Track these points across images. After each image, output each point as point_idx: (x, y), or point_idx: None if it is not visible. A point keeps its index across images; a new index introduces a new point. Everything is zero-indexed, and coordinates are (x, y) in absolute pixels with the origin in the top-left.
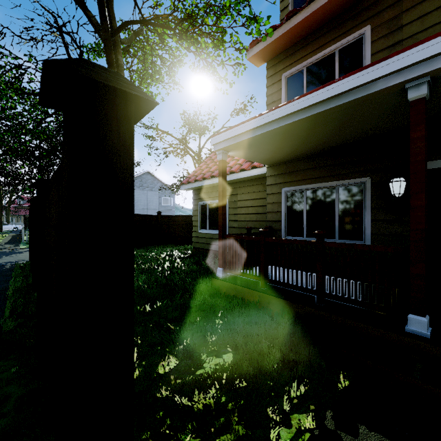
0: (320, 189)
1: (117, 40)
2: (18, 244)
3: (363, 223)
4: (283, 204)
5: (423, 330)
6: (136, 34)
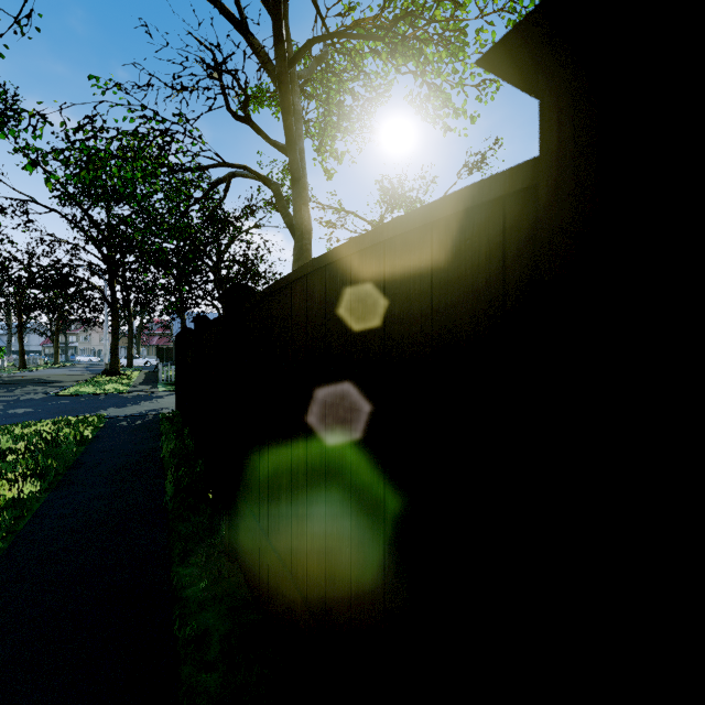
0: None
1: (293, 73)
2: (156, 386)
3: None
4: None
5: None
6: (319, 60)
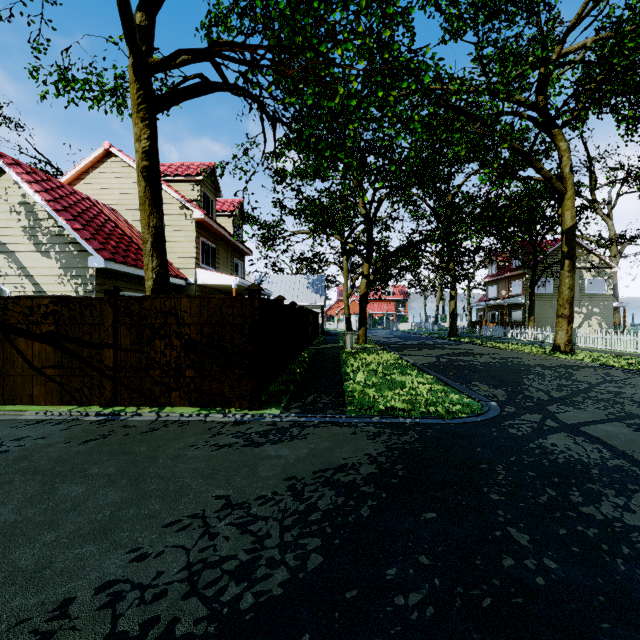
0: None
1: None
2: None
3: None
4: None
5: None
6: None
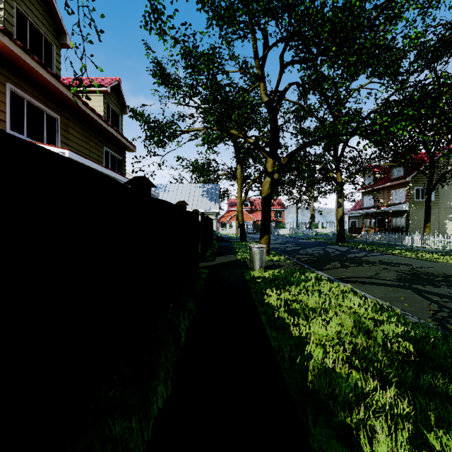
0: None
1: None
2: None
3: None
4: None
5: None
6: None
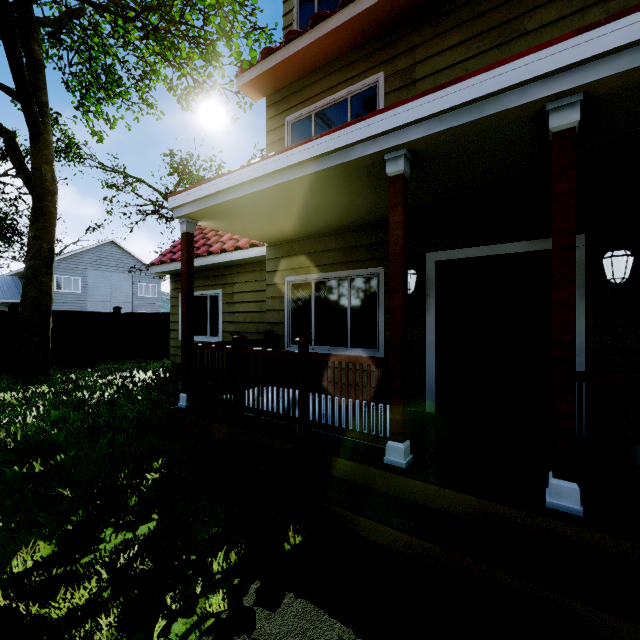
0: (331, 280)
1: (30, 17)
2: None
3: (377, 326)
4: (287, 300)
5: (400, 459)
6: (72, 14)
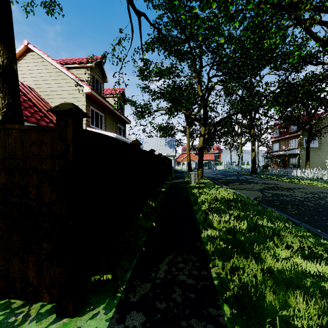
0: None
1: None
2: None
3: None
4: None
5: None
6: None
